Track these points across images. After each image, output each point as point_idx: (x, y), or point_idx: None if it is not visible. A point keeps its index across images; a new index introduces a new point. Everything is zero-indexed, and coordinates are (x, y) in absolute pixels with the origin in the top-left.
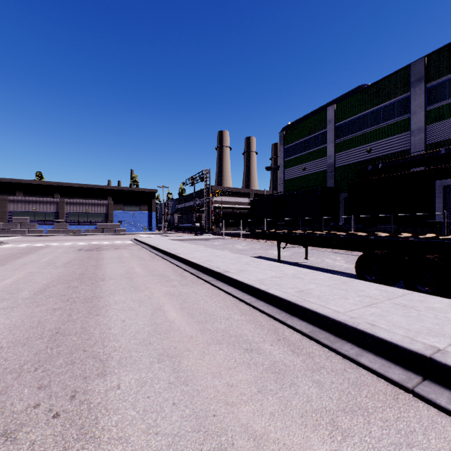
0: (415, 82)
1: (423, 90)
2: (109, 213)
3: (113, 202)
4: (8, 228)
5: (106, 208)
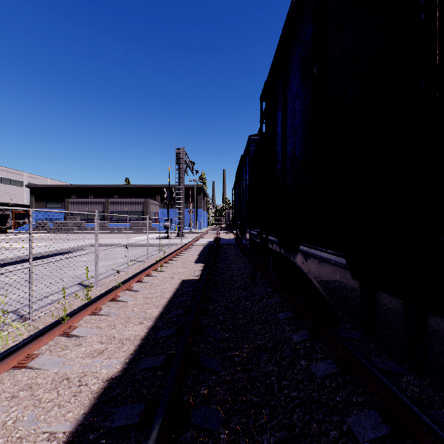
0: None
1: None
2: (145, 211)
3: (148, 200)
4: (62, 226)
5: (143, 206)
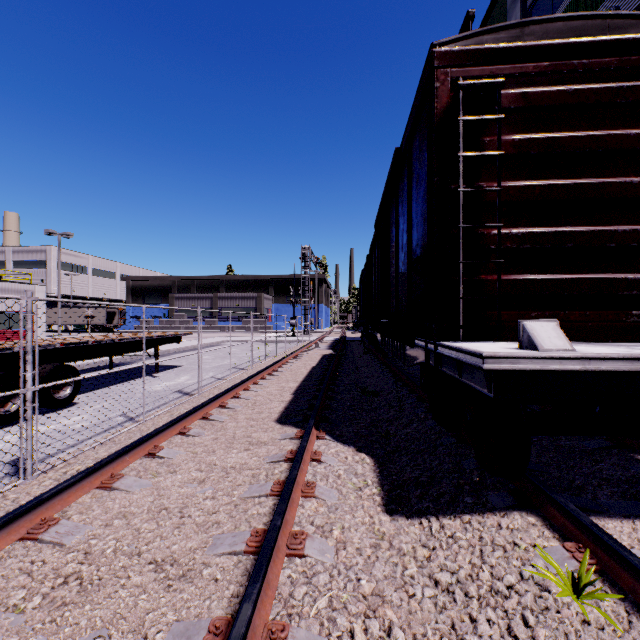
0: (511, 6)
1: (519, 18)
2: (258, 307)
3: (262, 294)
4: (169, 324)
5: (256, 301)
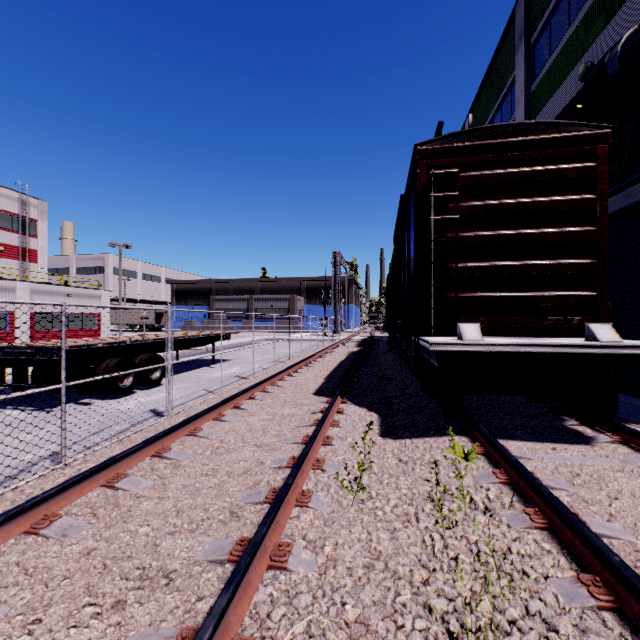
0: (517, 42)
1: (523, 54)
2: (291, 308)
3: (294, 296)
4: (210, 324)
5: (289, 303)
